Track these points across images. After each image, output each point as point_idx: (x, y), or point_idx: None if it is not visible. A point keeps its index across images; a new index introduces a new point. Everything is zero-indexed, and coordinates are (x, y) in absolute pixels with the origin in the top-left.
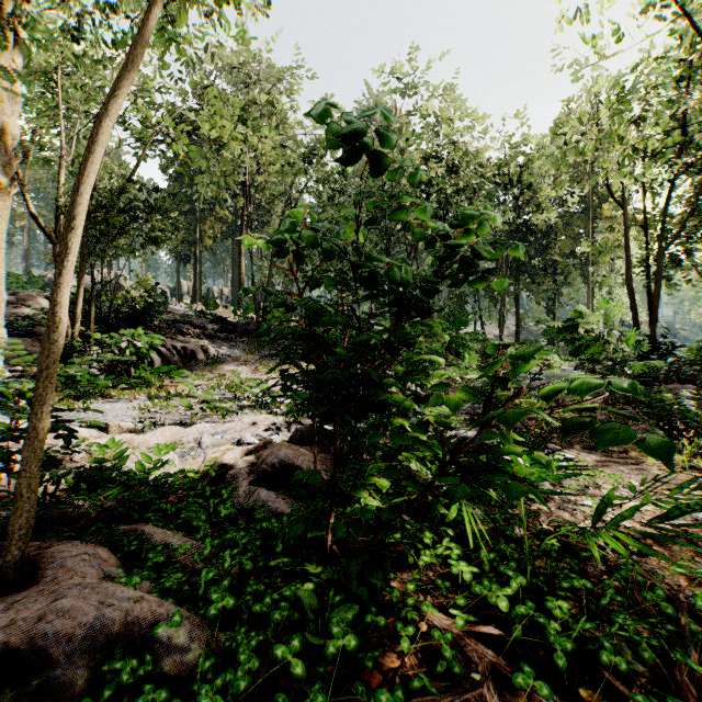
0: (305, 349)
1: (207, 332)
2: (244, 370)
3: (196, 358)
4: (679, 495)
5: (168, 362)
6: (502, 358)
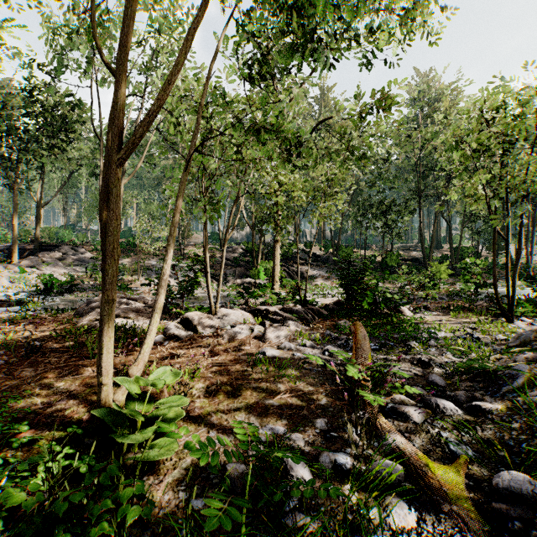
0: (341, 279)
1: (307, 262)
2: (326, 282)
3: (304, 276)
4: (445, 318)
5: (292, 278)
6: (361, 281)
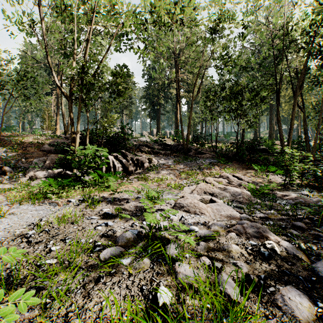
0: None
1: (154, 150)
2: (171, 174)
3: (144, 165)
4: None
5: (126, 168)
6: None
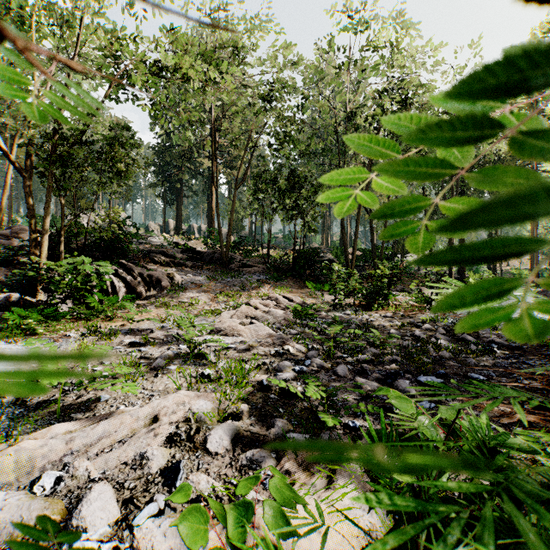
0: None
1: (176, 261)
2: (203, 297)
3: (161, 285)
4: None
5: (133, 289)
6: None
